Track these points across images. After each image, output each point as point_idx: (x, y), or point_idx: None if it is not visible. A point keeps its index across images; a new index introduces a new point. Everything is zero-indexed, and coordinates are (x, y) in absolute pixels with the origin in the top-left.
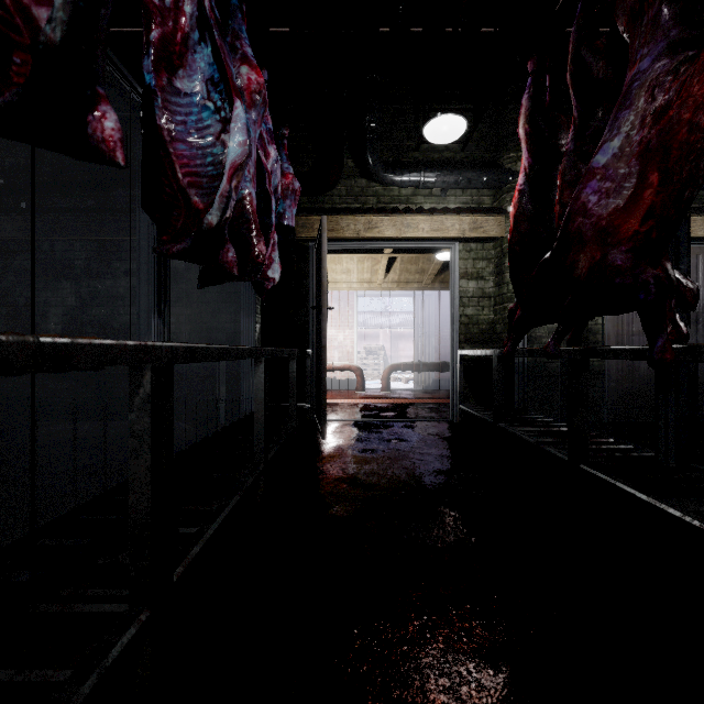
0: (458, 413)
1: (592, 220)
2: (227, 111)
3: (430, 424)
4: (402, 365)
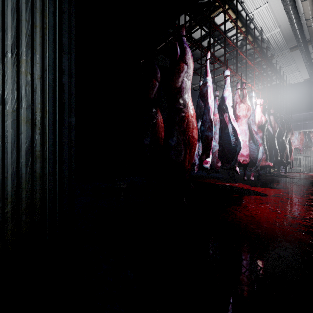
0: None
1: None
2: None
3: None
4: None
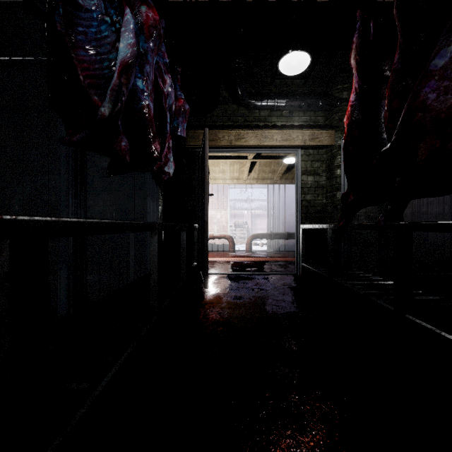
0: (300, 268)
1: (431, 114)
2: (121, 23)
3: (281, 276)
4: (259, 235)
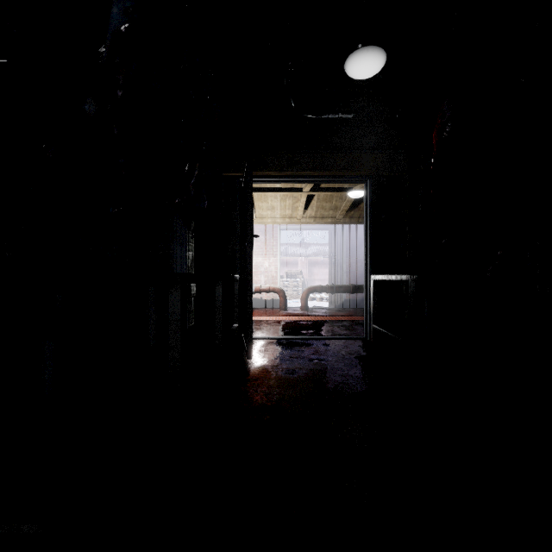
0: (371, 331)
1: None
2: None
3: (346, 341)
4: (318, 288)
